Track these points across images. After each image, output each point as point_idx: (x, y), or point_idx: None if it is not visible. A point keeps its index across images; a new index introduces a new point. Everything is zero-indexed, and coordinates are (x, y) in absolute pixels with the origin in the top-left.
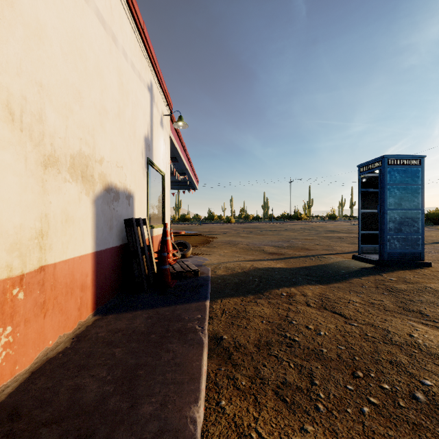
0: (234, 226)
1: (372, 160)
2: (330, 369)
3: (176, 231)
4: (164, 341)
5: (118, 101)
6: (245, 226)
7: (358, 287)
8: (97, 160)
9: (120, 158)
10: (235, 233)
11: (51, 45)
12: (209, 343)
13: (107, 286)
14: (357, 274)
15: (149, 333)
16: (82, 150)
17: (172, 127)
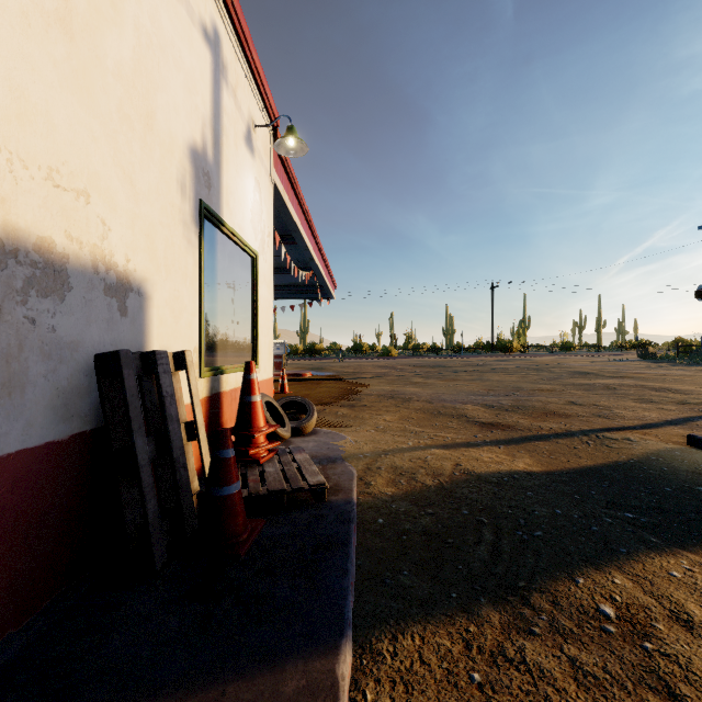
0: (397, 362)
1: None
2: None
3: (297, 372)
4: None
5: None
6: (416, 363)
7: None
8: None
9: (73, 162)
10: (401, 376)
11: None
12: None
13: None
14: None
15: None
16: None
17: (279, 164)
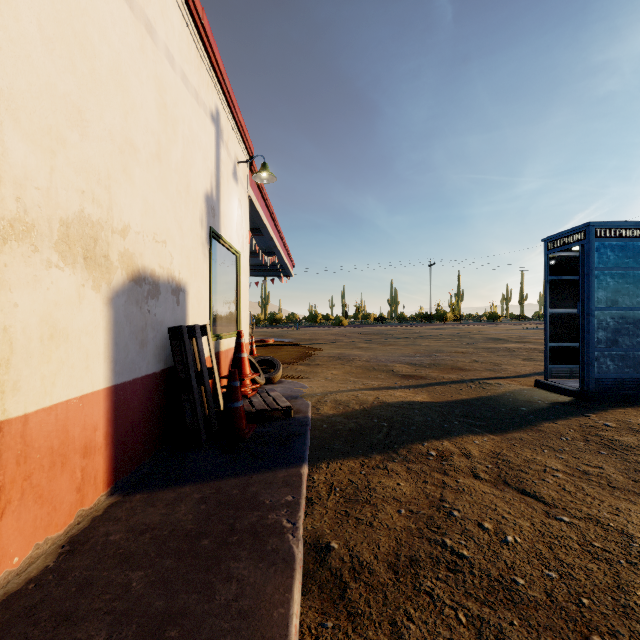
0: (347, 330)
1: (568, 230)
2: (537, 629)
3: (261, 339)
4: (223, 554)
5: (157, 133)
6: (363, 331)
7: (554, 439)
8: (117, 230)
9: (161, 227)
10: (349, 342)
11: (16, 18)
12: (305, 558)
13: (136, 441)
14: (548, 414)
15: (200, 534)
16: (86, 212)
17: (252, 181)
